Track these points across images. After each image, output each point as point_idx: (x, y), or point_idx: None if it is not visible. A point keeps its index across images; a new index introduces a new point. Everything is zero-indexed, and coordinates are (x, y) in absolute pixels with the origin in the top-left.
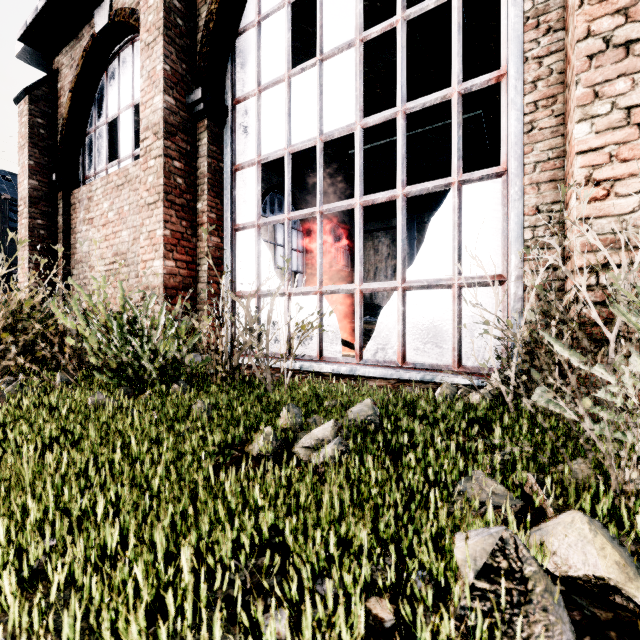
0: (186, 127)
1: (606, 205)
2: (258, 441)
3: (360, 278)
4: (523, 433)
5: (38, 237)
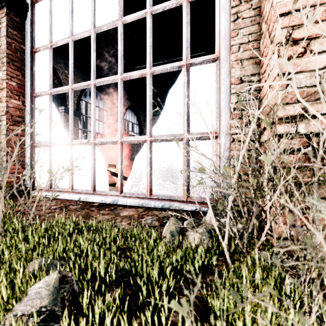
0: None
1: (303, 61)
2: None
3: (121, 133)
4: None
5: None
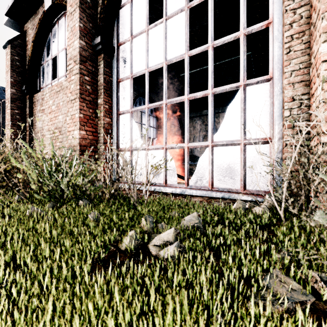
0: (92, 58)
1: None
2: (126, 240)
3: (187, 140)
4: (301, 239)
5: (15, 119)
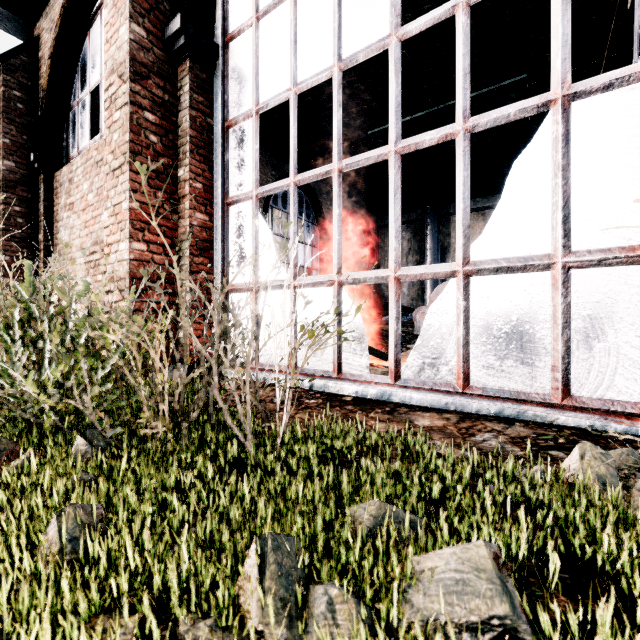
0: (163, 70)
1: None
2: None
3: (396, 260)
4: None
5: (15, 226)
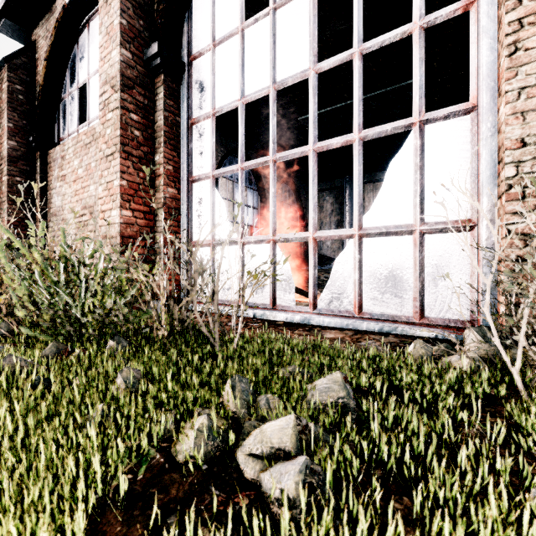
0: (143, 81)
1: None
2: (188, 439)
3: (314, 226)
4: None
5: (17, 193)
